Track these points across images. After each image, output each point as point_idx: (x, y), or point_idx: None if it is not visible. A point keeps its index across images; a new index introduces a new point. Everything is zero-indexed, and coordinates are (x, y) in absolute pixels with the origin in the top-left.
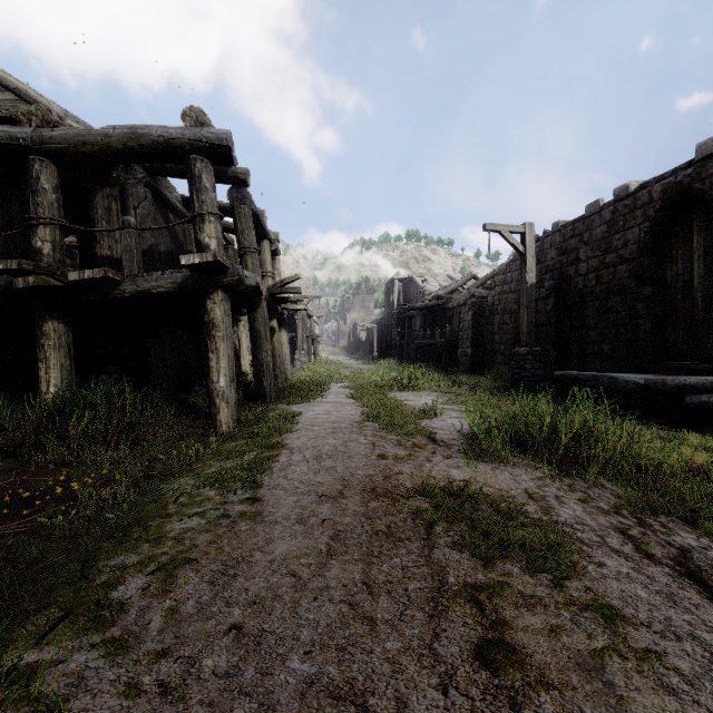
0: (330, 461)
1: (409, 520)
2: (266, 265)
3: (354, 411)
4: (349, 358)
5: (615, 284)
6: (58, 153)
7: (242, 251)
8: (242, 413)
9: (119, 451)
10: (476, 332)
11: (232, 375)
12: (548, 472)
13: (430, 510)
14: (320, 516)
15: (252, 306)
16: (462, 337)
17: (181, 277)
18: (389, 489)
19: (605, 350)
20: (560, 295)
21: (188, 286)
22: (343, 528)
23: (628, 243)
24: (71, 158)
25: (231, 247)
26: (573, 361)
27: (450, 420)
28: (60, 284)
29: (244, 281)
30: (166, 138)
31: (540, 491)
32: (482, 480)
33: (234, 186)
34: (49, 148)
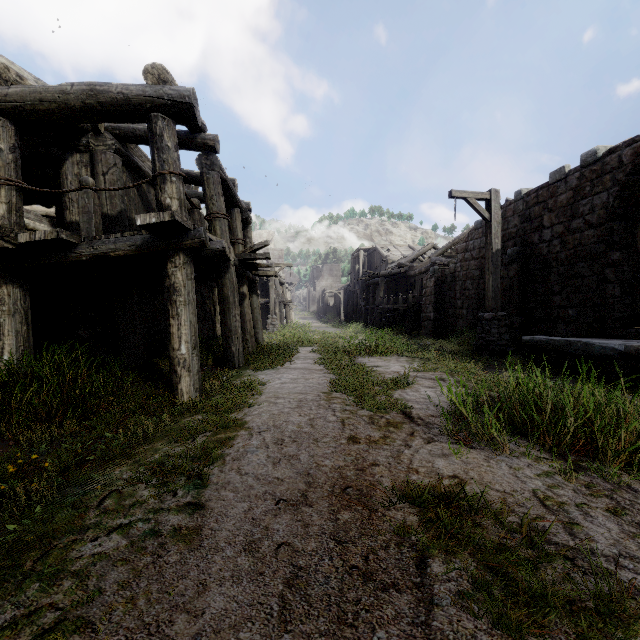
0: (292, 447)
1: (393, 547)
2: (237, 233)
3: (322, 379)
4: (318, 321)
5: (581, 250)
6: (14, 111)
7: (210, 216)
8: (206, 381)
9: (62, 428)
10: (438, 298)
11: (194, 342)
12: (555, 465)
13: (422, 534)
14: (274, 538)
15: (220, 272)
16: (425, 302)
17: (140, 240)
18: (363, 490)
19: (570, 315)
20: (524, 261)
21: (148, 249)
22: (304, 563)
23: (596, 208)
24: (29, 117)
25: (197, 211)
26: (536, 326)
27: (424, 391)
28: (10, 246)
29: (207, 243)
30: (126, 95)
31: (555, 496)
32: (477, 477)
33: (203, 153)
34: (5, 106)
